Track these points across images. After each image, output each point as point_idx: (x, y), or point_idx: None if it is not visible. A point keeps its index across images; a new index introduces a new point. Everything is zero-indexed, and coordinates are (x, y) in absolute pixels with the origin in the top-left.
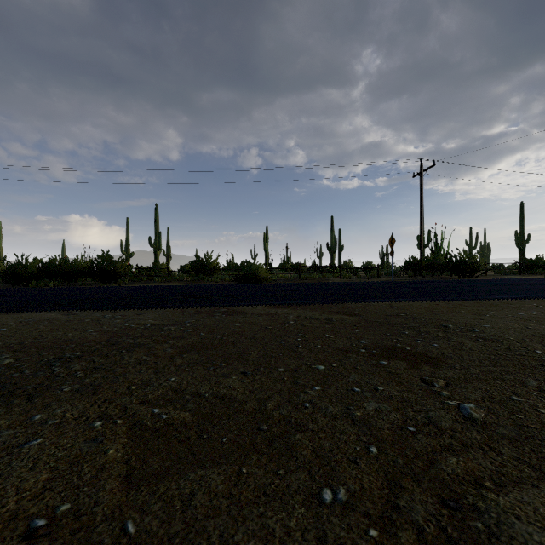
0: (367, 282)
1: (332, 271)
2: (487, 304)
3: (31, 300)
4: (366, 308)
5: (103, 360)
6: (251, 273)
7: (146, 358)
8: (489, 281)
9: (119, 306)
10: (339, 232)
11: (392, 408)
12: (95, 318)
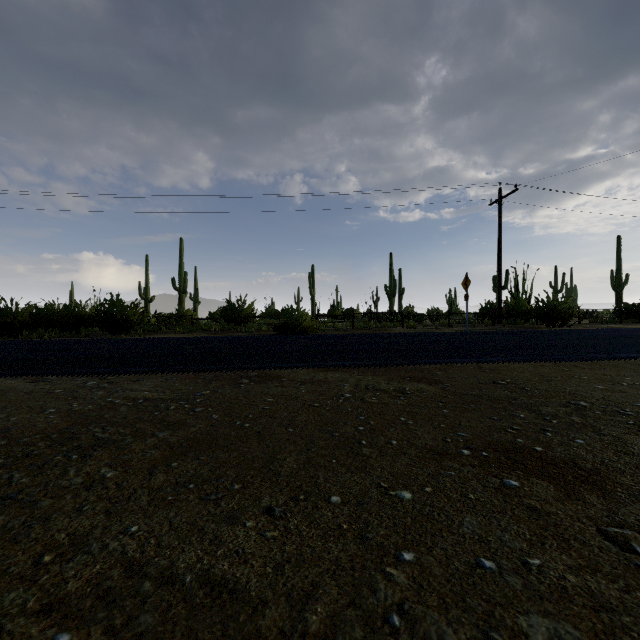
0: (437, 333)
1: (392, 318)
2: (610, 365)
3: (0, 358)
4: (448, 372)
5: (27, 479)
6: (294, 322)
7: (107, 472)
8: (589, 332)
9: (109, 370)
10: (399, 272)
11: (585, 635)
12: (71, 388)
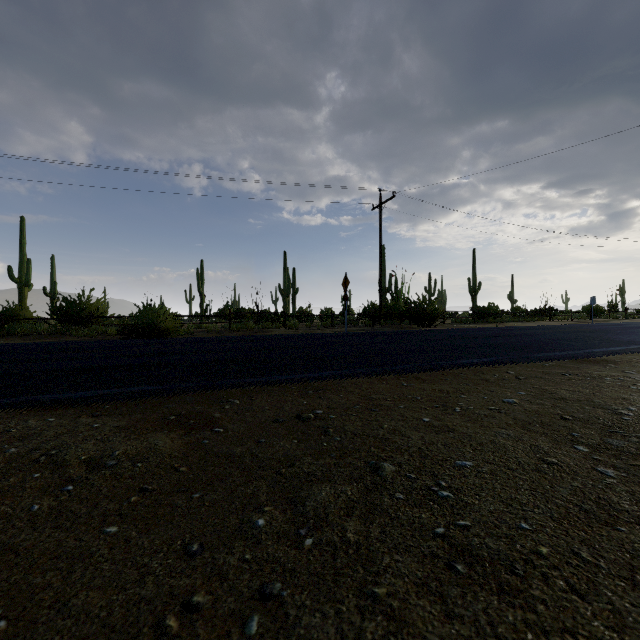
0: (313, 334)
1: (277, 319)
2: (452, 374)
3: None
4: (252, 398)
5: None
6: (147, 323)
7: None
8: (448, 332)
9: None
10: (293, 272)
11: None
12: None
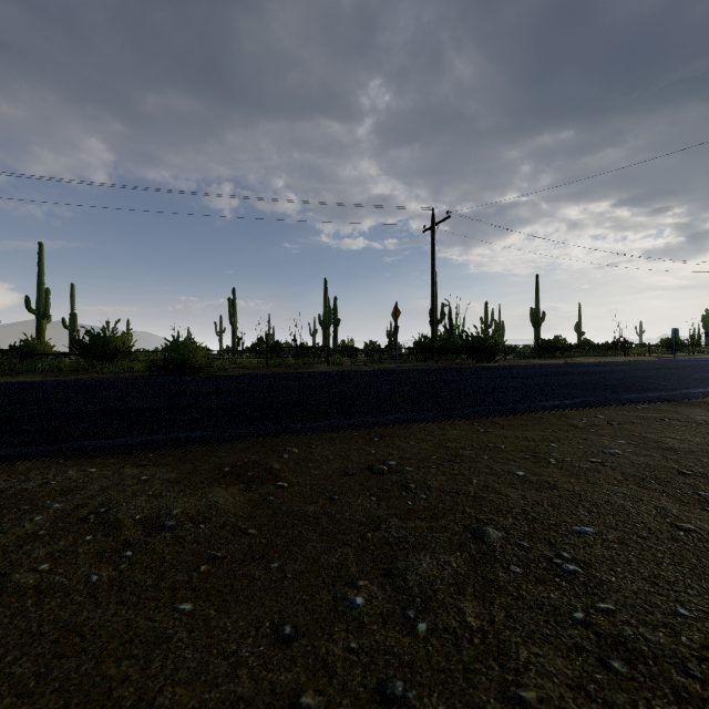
0: (360, 371)
1: (319, 354)
2: (533, 419)
3: None
4: (312, 446)
5: None
6: (178, 359)
7: None
8: (513, 368)
9: None
10: (334, 302)
11: None
12: None
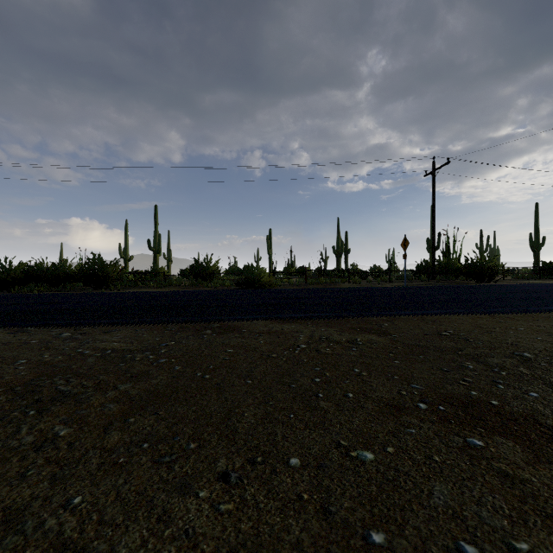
0: (380, 287)
1: (340, 275)
2: (542, 317)
3: None
4: (394, 323)
5: None
6: (253, 278)
7: (61, 429)
8: (514, 286)
9: (84, 321)
10: (345, 235)
11: None
12: (46, 339)
